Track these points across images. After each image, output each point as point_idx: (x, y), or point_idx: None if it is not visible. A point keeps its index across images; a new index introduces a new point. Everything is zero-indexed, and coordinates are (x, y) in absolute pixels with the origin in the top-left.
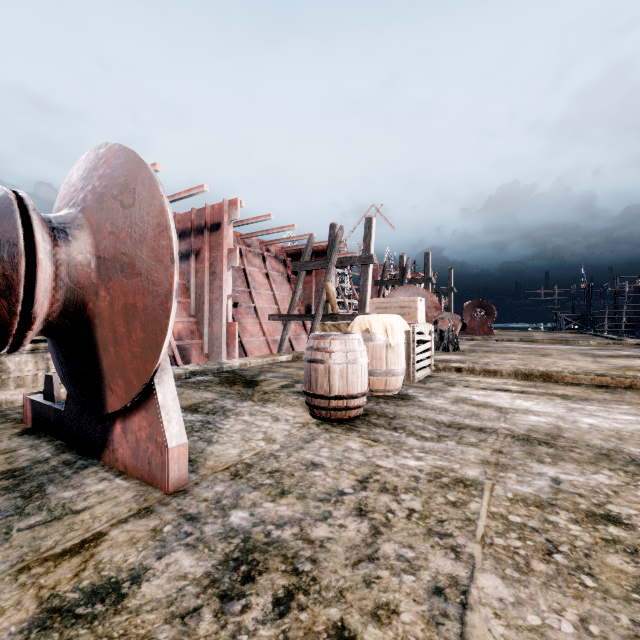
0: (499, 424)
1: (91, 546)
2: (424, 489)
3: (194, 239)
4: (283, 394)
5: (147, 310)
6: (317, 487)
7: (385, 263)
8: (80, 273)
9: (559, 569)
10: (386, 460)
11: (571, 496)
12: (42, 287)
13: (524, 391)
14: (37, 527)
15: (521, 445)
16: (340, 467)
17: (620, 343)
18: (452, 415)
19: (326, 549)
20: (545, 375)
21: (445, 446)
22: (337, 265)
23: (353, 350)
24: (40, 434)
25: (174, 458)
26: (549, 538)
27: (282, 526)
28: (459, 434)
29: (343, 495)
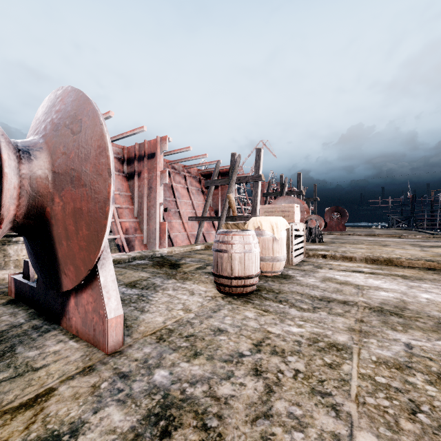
0: (358, 298)
1: (42, 400)
2: (305, 352)
3: (137, 164)
4: (198, 274)
5: (90, 213)
6: (222, 349)
7: (270, 181)
8: (40, 184)
9: (424, 428)
10: (275, 327)
11: (423, 359)
12: (7, 195)
13: (373, 272)
14: (3, 382)
15: (377, 315)
16: (240, 333)
17: (438, 237)
18: (322, 291)
19: (229, 406)
20: (388, 260)
21: (319, 316)
22: (236, 182)
23: (249, 243)
24: (19, 304)
25: (112, 326)
26: (411, 398)
27: (194, 384)
28: (329, 306)
29: (242, 357)
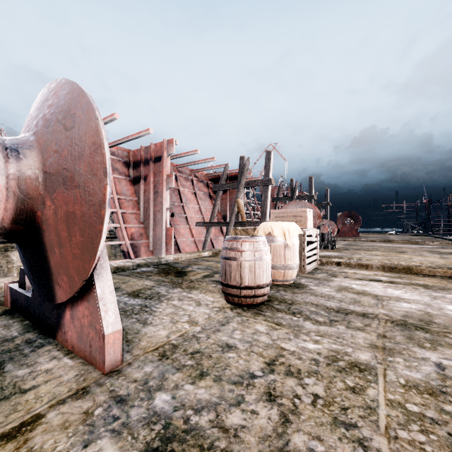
0: (378, 310)
1: (27, 430)
2: (324, 373)
3: (143, 168)
4: (205, 282)
5: (84, 217)
6: (231, 369)
7: (280, 185)
8: (29, 186)
9: None
10: (289, 343)
11: None
12: None
13: (392, 281)
14: None
15: (401, 330)
16: (250, 349)
17: None
18: (338, 301)
19: (240, 439)
20: (407, 268)
21: (337, 330)
22: (245, 186)
23: (259, 250)
24: (15, 315)
25: (110, 343)
26: (450, 432)
27: (200, 411)
28: (347, 319)
29: (254, 378)
